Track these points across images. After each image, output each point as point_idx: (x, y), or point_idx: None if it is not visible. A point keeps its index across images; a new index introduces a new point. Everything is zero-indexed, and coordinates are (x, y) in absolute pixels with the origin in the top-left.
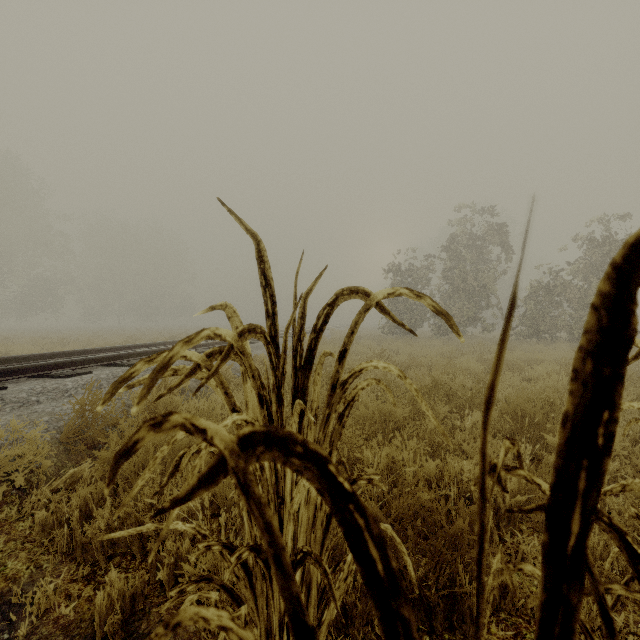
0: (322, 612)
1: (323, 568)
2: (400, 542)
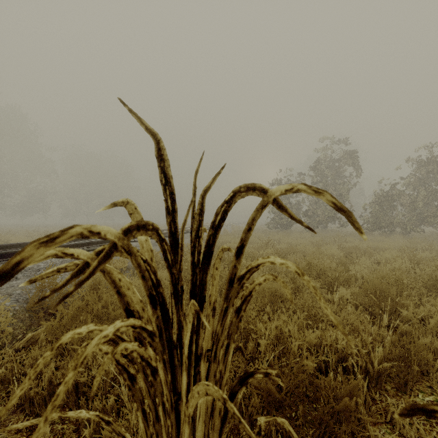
0: None
1: None
2: (297, 437)
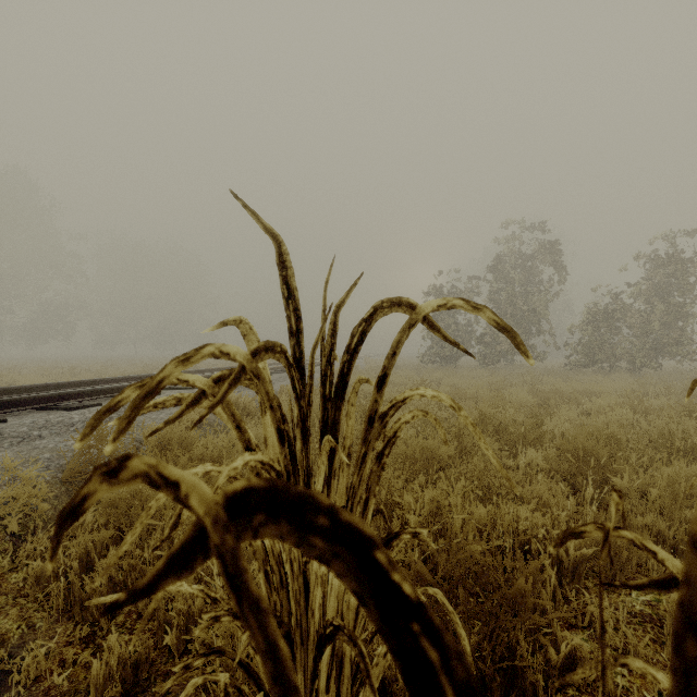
0: (357, 692)
1: (359, 648)
2: (453, 610)
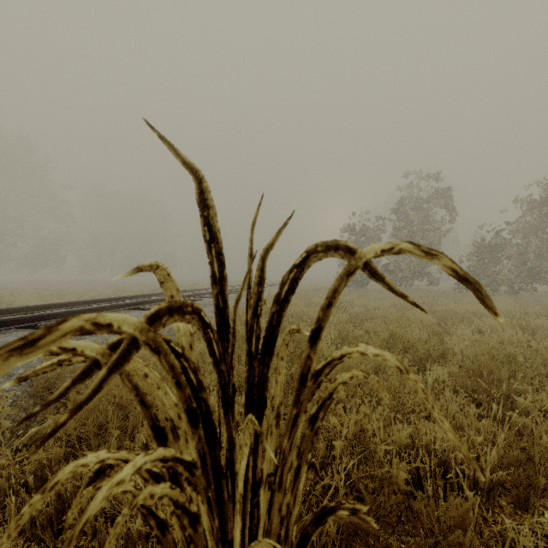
0: None
1: None
2: None
